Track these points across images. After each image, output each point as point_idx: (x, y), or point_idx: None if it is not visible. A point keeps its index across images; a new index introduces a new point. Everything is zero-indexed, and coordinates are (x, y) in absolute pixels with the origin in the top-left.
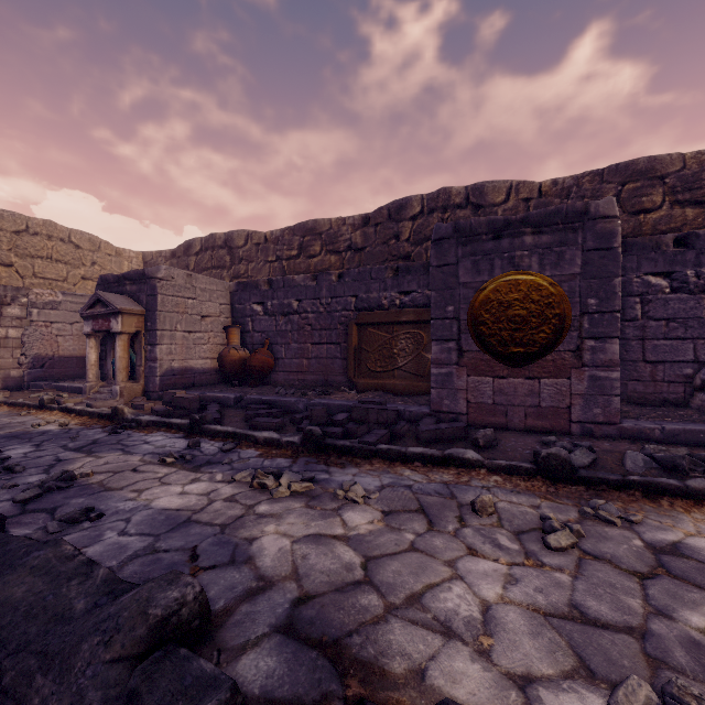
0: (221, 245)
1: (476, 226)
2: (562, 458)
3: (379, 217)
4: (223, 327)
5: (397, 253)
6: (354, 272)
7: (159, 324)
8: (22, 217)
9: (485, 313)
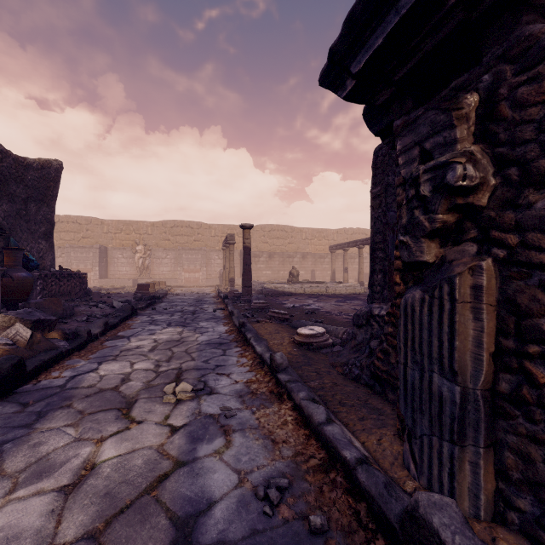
0: None
1: None
2: None
3: None
4: None
5: None
6: None
7: None
8: (352, 229)
9: None
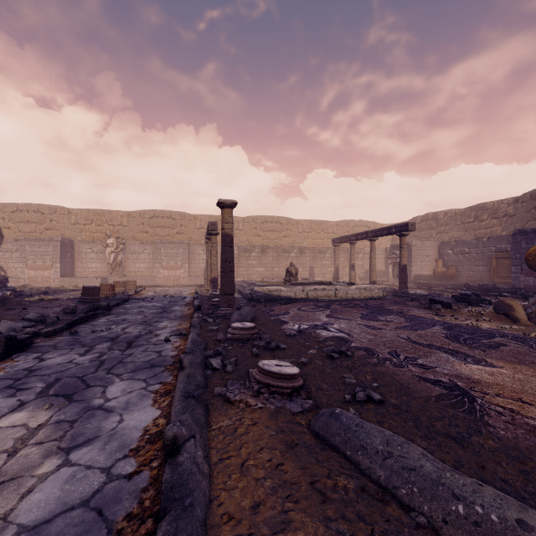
0: (431, 218)
1: (526, 230)
2: (529, 294)
3: (524, 198)
4: (434, 259)
5: (535, 217)
6: (494, 237)
7: (412, 260)
8: (354, 221)
9: (529, 257)
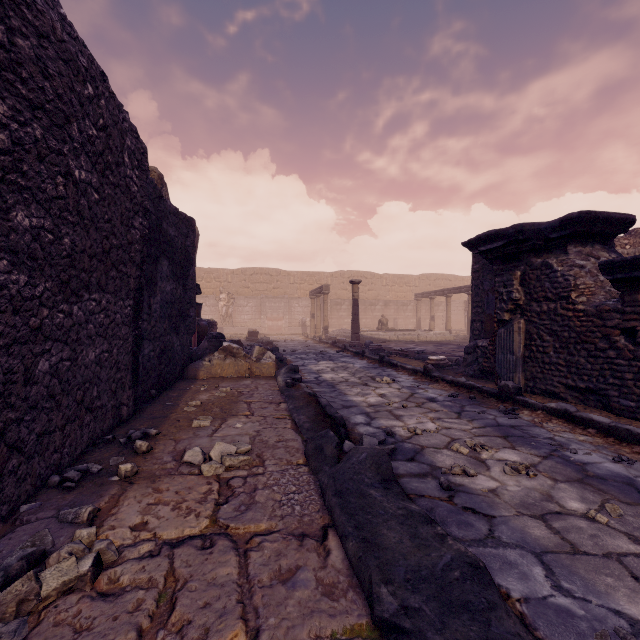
0: None
1: None
2: None
3: None
4: None
5: None
6: None
7: None
8: (435, 275)
9: None
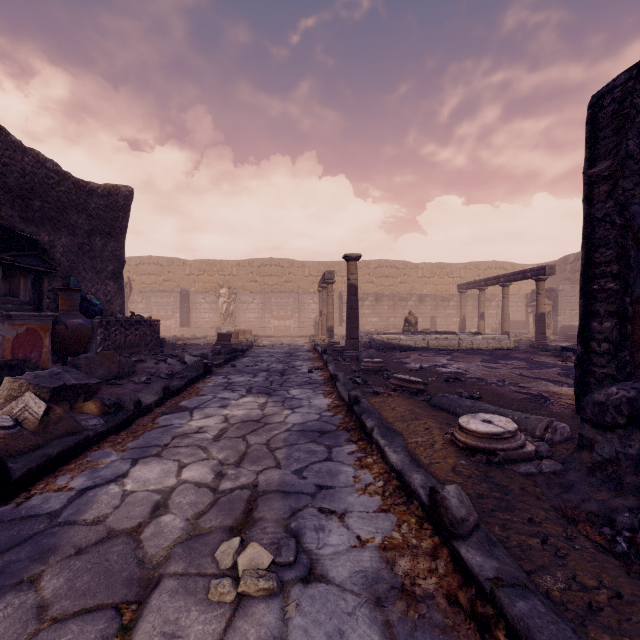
0: None
1: None
2: None
3: None
4: None
5: None
6: None
7: (559, 308)
8: (486, 263)
9: None
